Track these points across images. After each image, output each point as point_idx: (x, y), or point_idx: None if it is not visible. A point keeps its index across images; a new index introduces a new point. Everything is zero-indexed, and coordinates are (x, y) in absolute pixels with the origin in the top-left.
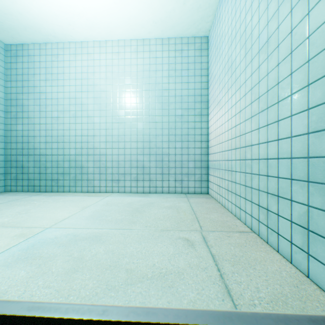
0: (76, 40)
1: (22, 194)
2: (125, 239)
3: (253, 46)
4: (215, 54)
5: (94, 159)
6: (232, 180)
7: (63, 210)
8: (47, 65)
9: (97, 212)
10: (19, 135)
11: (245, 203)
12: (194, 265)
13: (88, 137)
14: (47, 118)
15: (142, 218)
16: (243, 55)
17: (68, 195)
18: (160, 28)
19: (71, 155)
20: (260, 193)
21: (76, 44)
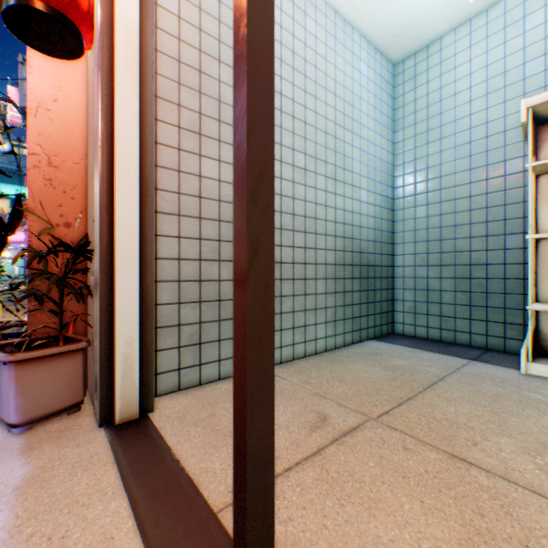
0: None
1: None
2: None
3: None
4: None
5: None
6: None
7: None
8: None
9: None
10: None
11: None
12: None
13: None
14: None
15: None
16: None
17: None
18: None
19: None
20: None
21: None
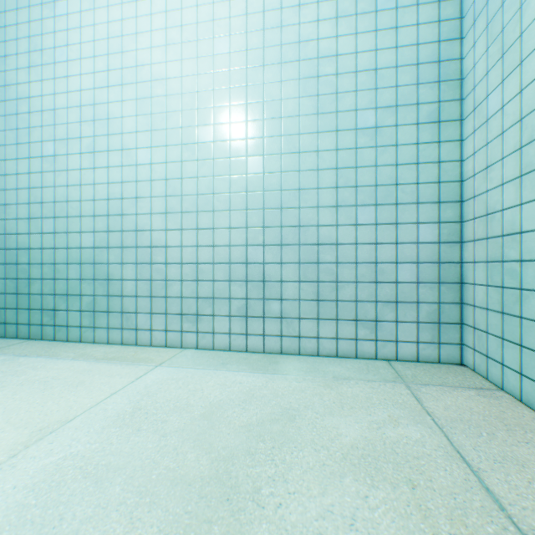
0: None
1: None
2: None
3: None
4: None
5: (138, 259)
6: None
7: None
8: (33, 31)
9: (45, 491)
10: None
11: None
12: None
13: (122, 202)
14: (33, 159)
15: None
16: None
17: (65, 353)
18: None
19: (85, 249)
20: None
21: None
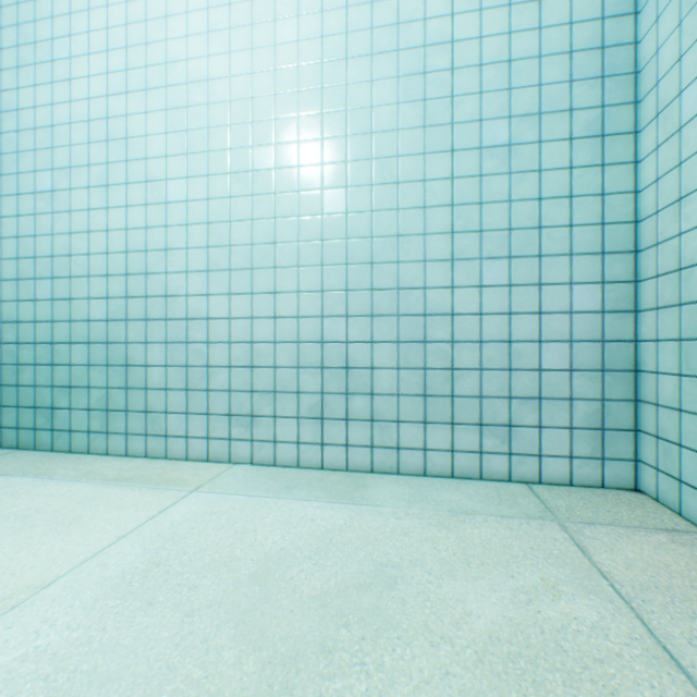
0: None
1: None
2: None
3: None
4: None
5: (168, 336)
6: None
7: None
8: (23, 16)
9: None
10: None
11: None
12: None
13: (146, 255)
14: (23, 197)
15: None
16: None
17: (63, 470)
18: None
19: (94, 322)
20: None
21: None
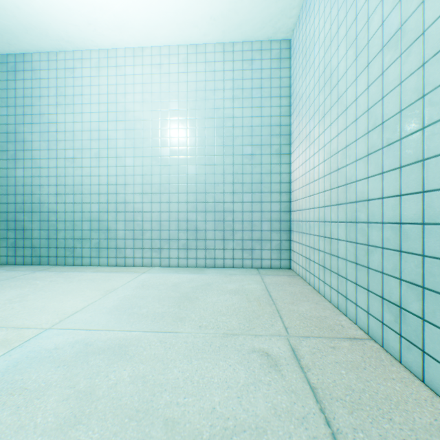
0: (100, 47)
1: (21, 269)
2: (165, 352)
3: (372, 42)
4: (301, 64)
5: (126, 218)
6: (332, 252)
7: (76, 297)
8: (59, 84)
9: (126, 300)
10: (19, 184)
11: (355, 291)
12: (284, 412)
13: (116, 186)
14: (59, 159)
15: (194, 311)
16: (352, 57)
17: (87, 270)
18: (220, 28)
19: (93, 213)
20: (386, 278)
21: (100, 53)
